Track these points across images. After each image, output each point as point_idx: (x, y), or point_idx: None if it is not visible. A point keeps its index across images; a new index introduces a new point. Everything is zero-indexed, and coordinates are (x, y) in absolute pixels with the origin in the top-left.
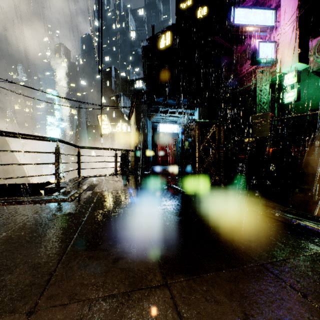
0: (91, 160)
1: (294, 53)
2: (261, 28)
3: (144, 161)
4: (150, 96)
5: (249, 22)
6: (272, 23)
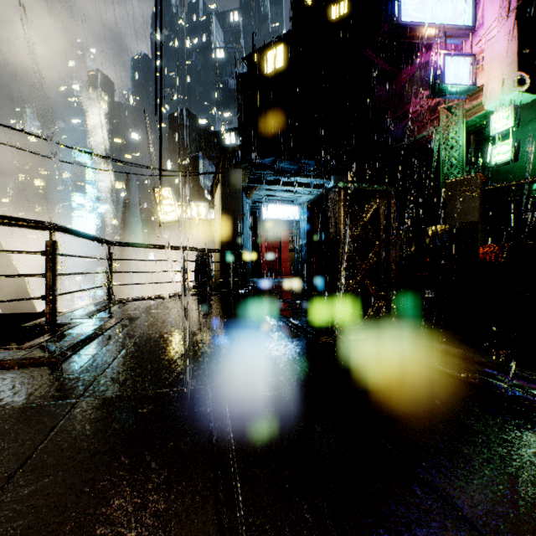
0: (148, 268)
1: (509, 74)
2: (448, 31)
3: (236, 271)
4: (249, 155)
5: (426, 18)
6: (468, 22)
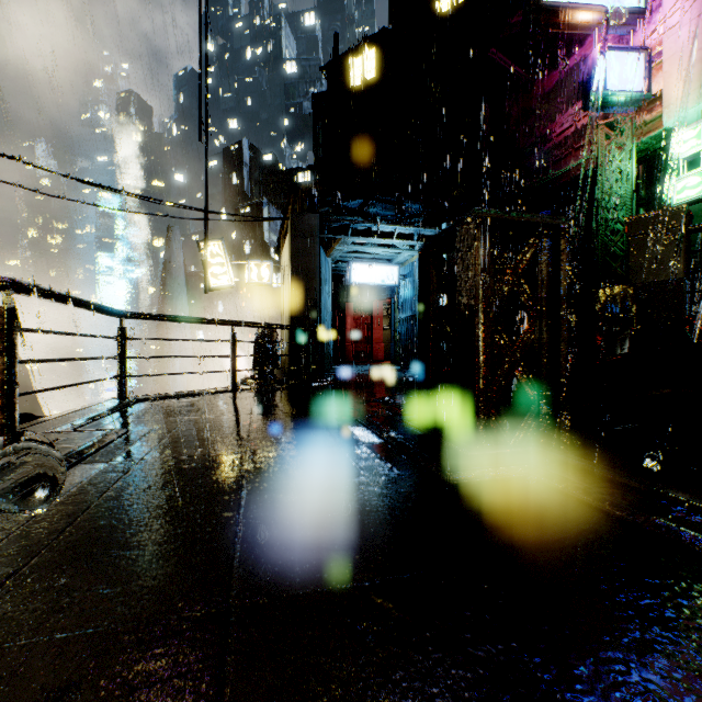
0: (195, 351)
1: (700, 74)
2: (610, 15)
3: (311, 355)
4: (329, 195)
5: None
6: (638, 2)
